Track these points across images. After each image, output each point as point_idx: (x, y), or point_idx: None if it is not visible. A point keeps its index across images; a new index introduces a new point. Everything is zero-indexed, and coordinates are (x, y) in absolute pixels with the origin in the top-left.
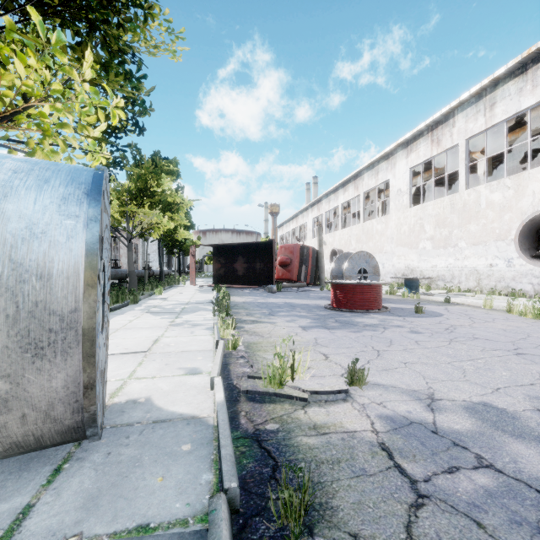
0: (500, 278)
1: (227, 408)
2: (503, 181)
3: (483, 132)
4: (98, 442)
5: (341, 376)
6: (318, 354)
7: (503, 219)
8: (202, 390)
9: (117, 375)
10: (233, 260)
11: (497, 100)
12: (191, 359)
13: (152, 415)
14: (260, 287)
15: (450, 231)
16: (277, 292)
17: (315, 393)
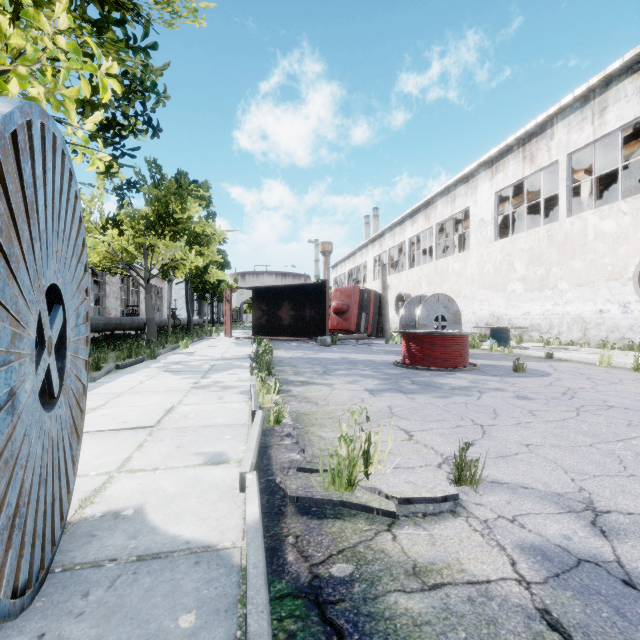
0: (613, 327)
1: (264, 529)
2: (617, 206)
3: (590, 145)
4: (29, 607)
5: (438, 468)
6: (397, 431)
7: (617, 253)
8: (227, 492)
9: (102, 464)
10: (277, 306)
11: (609, 104)
12: (216, 438)
13: (138, 544)
14: (310, 339)
15: (548, 269)
16: (331, 345)
17: (407, 502)
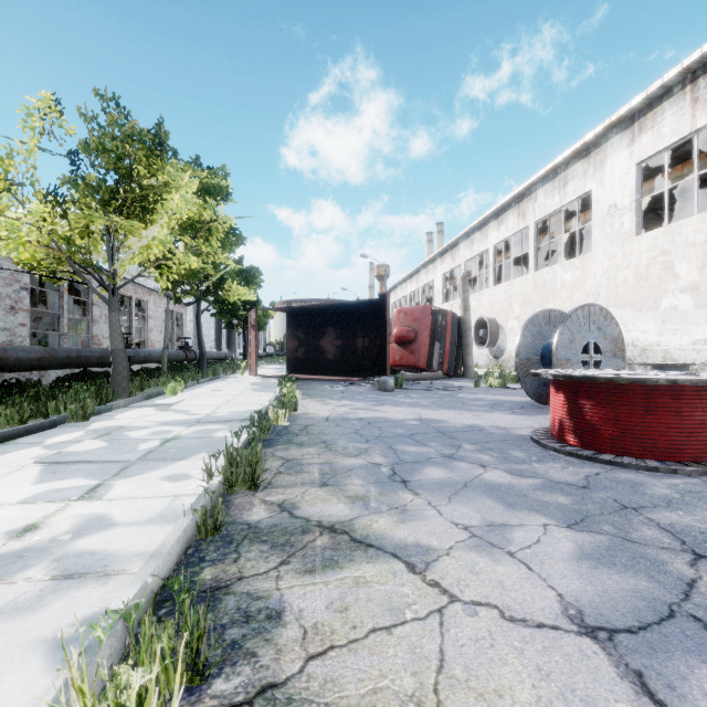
0: None
1: None
2: None
3: None
4: None
5: None
6: None
7: None
8: None
9: None
10: (318, 334)
11: None
12: None
13: None
14: (363, 379)
15: None
16: (394, 390)
17: None
